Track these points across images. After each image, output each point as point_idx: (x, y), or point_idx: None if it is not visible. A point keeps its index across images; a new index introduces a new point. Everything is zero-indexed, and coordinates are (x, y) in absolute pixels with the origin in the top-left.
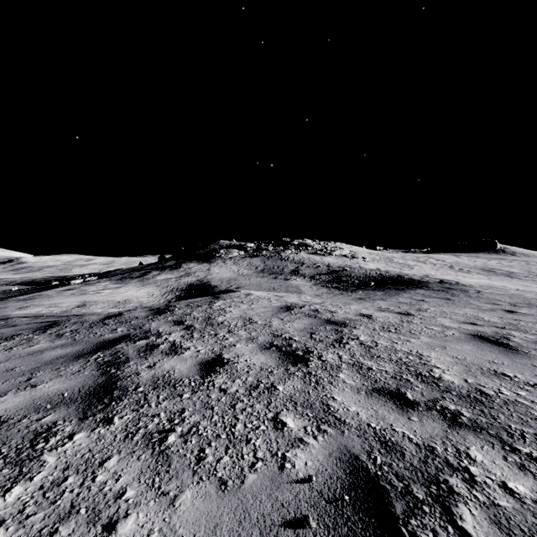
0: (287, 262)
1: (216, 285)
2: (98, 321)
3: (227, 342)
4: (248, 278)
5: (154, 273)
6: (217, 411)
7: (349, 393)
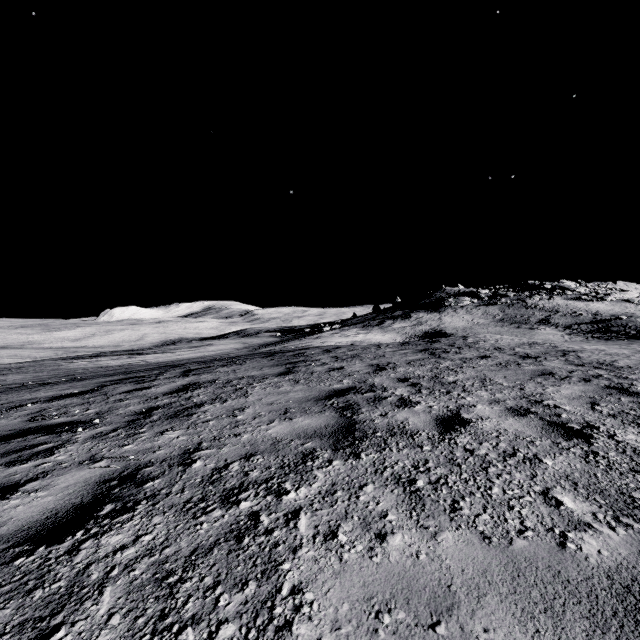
0: (534, 310)
1: (451, 333)
2: (400, 344)
3: (487, 353)
4: (485, 328)
5: (389, 322)
6: (493, 362)
7: (554, 363)
